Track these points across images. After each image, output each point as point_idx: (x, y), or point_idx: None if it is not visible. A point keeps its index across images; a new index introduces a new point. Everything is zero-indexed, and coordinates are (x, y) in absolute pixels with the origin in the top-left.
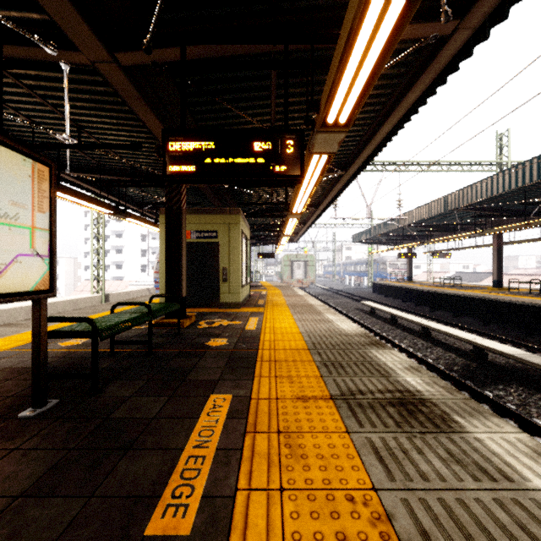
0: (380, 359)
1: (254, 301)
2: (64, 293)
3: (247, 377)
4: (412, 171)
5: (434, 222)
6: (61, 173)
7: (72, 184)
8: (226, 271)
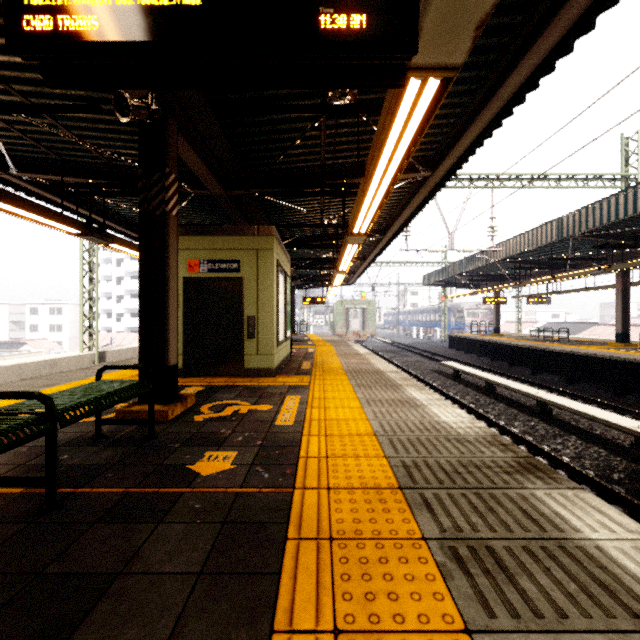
0: (579, 530)
1: (296, 364)
2: (68, 348)
3: (251, 634)
4: (510, 187)
5: (534, 257)
6: (5, 174)
7: (29, 194)
8: (252, 321)
